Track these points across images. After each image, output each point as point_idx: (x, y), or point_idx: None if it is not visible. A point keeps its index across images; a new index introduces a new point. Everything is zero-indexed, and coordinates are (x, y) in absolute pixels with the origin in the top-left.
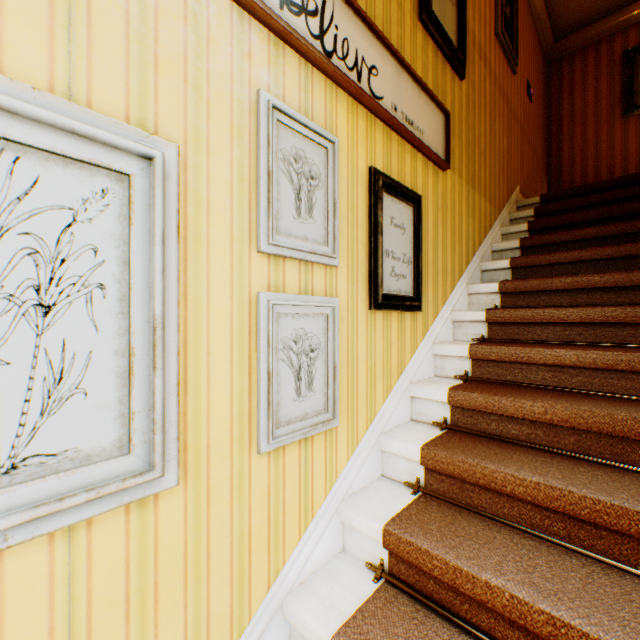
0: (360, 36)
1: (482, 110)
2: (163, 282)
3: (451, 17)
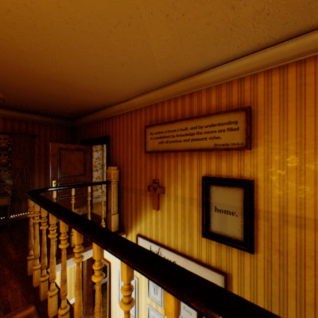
0: (169, 254)
1: (311, 268)
2: (135, 295)
3: (235, 222)
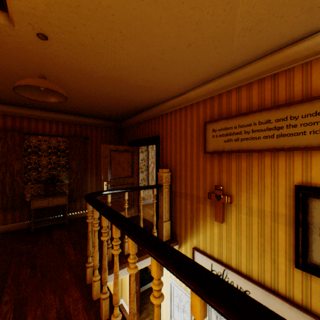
0: (239, 279)
1: None
2: (191, 317)
3: None
